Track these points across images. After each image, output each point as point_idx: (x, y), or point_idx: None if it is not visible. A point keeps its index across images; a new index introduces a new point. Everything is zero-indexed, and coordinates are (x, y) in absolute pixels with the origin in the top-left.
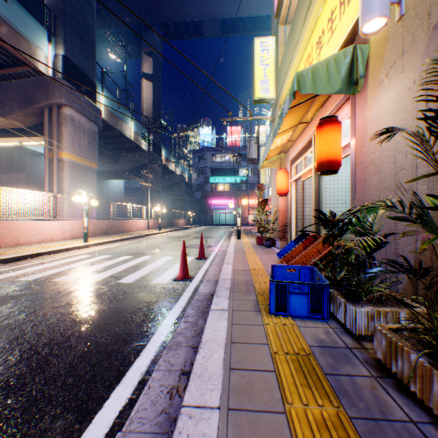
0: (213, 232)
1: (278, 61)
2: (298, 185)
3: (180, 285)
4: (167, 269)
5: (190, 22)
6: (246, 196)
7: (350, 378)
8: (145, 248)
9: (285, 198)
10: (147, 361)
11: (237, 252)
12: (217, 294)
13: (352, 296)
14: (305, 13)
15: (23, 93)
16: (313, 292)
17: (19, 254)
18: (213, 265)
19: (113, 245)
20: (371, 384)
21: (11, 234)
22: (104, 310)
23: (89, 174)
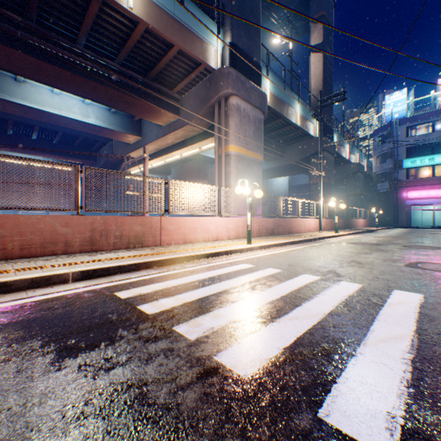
0: (429, 238)
1: None
2: None
3: None
4: None
5: None
6: None
7: None
8: (330, 259)
9: None
10: None
11: None
12: None
13: None
14: None
15: (198, 97)
16: None
17: (175, 255)
18: None
19: (279, 250)
20: None
21: (179, 230)
22: None
23: (254, 167)
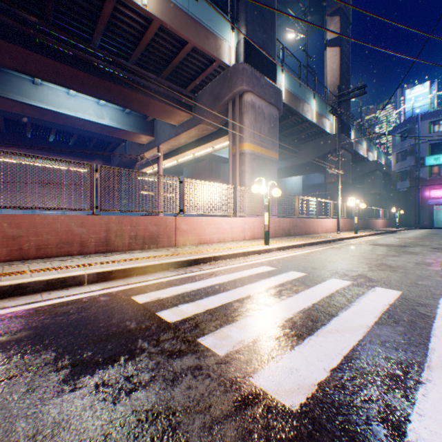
0: None
1: None
2: None
3: None
4: None
5: None
6: None
7: None
8: (356, 262)
9: None
10: None
11: None
12: None
13: None
14: None
15: (212, 95)
16: None
17: (192, 256)
18: None
19: (299, 251)
20: None
21: (194, 231)
22: None
23: (269, 166)
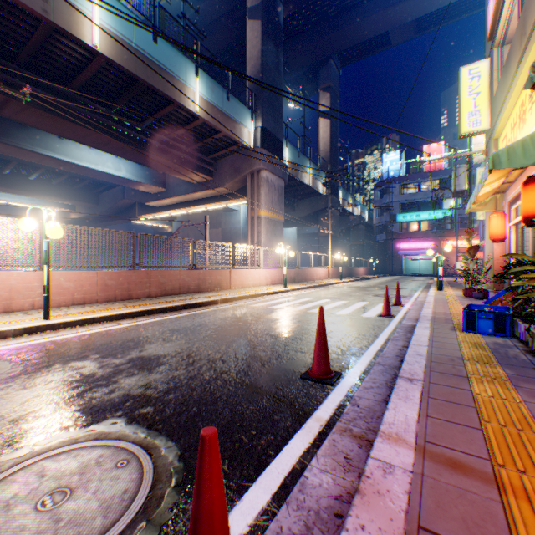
0: (403, 283)
1: (491, 89)
2: (519, 229)
3: (384, 319)
4: (368, 310)
5: (372, 37)
6: (452, 235)
7: (504, 350)
8: (336, 294)
9: (501, 244)
10: (381, 342)
11: (437, 301)
12: (419, 321)
13: (531, 323)
14: (516, 64)
15: (233, 166)
16: (497, 318)
17: (252, 293)
18: (411, 310)
19: (305, 291)
20: (517, 353)
21: (239, 279)
22: (339, 324)
23: (278, 226)
